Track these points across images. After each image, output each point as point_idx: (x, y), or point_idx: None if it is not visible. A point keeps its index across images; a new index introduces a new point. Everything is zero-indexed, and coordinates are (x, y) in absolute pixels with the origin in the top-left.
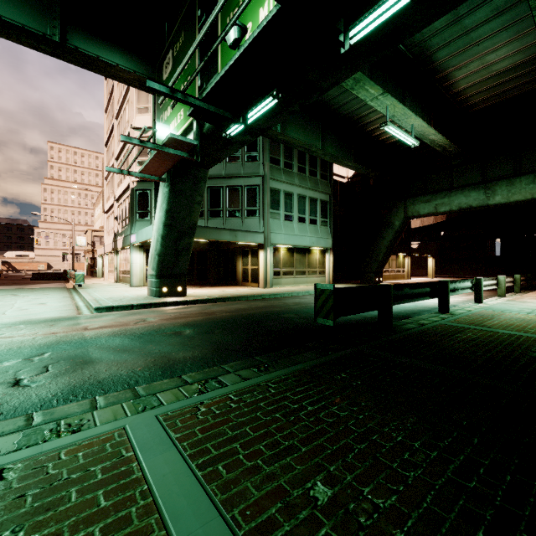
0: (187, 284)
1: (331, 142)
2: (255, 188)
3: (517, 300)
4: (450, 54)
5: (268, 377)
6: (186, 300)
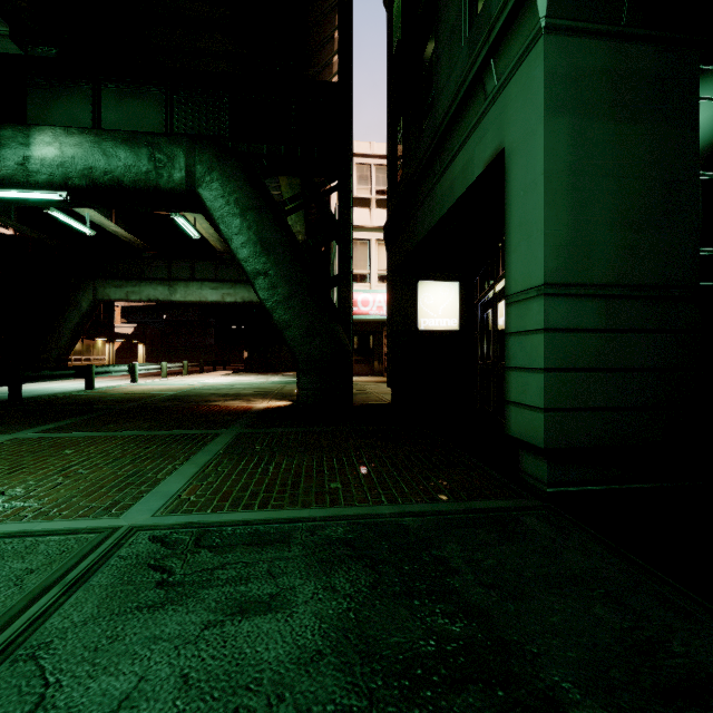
0: None
1: None
2: None
3: (171, 379)
4: None
5: None
6: None
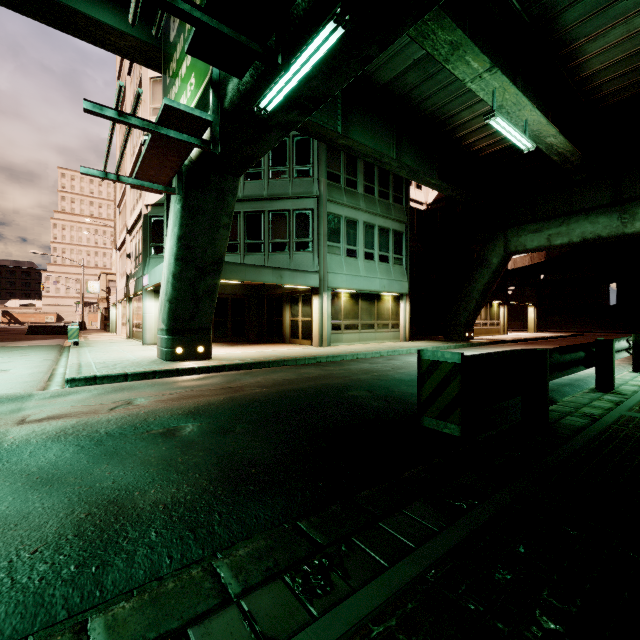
0: (218, 341)
1: (408, 152)
2: (307, 212)
3: None
4: (584, 15)
5: (332, 631)
6: (207, 365)
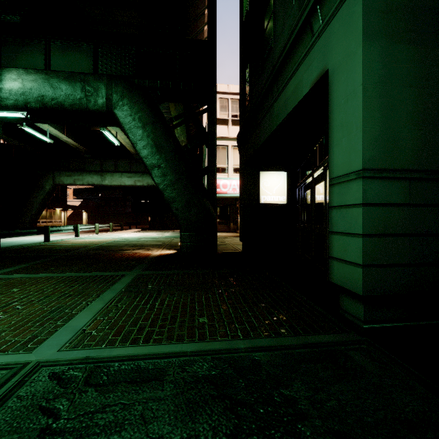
0: None
1: None
2: None
3: (101, 234)
4: None
5: None
6: None
